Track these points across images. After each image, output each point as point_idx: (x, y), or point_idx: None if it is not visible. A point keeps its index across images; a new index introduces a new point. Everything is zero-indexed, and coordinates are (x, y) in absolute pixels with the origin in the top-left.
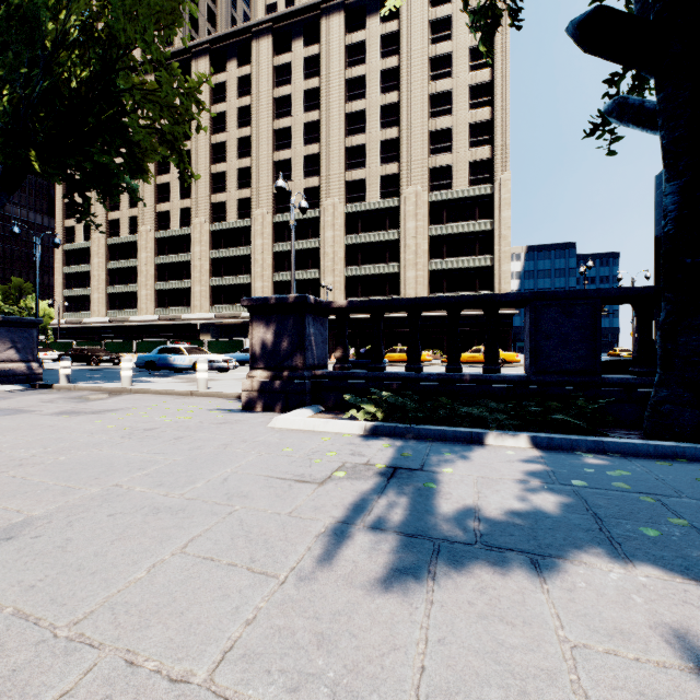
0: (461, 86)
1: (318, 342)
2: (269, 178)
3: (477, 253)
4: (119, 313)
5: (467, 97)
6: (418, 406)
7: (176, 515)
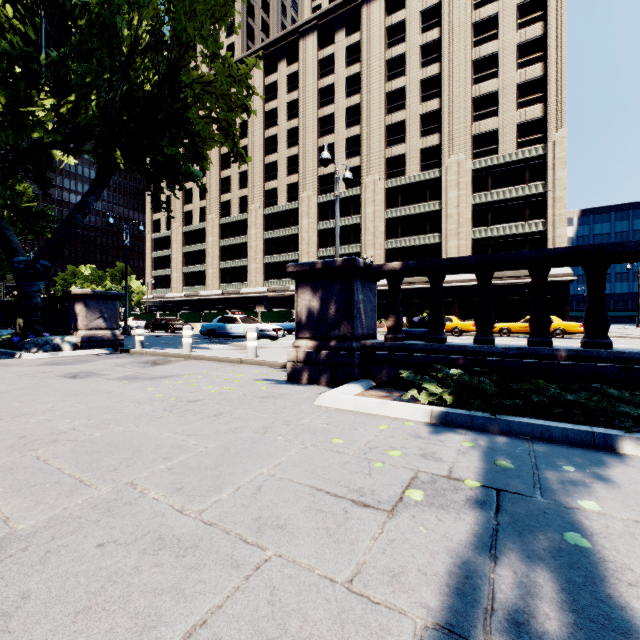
0: (507, 47)
1: (367, 310)
2: (314, 163)
3: (526, 218)
4: (192, 289)
5: (515, 57)
6: (500, 389)
7: (182, 559)
